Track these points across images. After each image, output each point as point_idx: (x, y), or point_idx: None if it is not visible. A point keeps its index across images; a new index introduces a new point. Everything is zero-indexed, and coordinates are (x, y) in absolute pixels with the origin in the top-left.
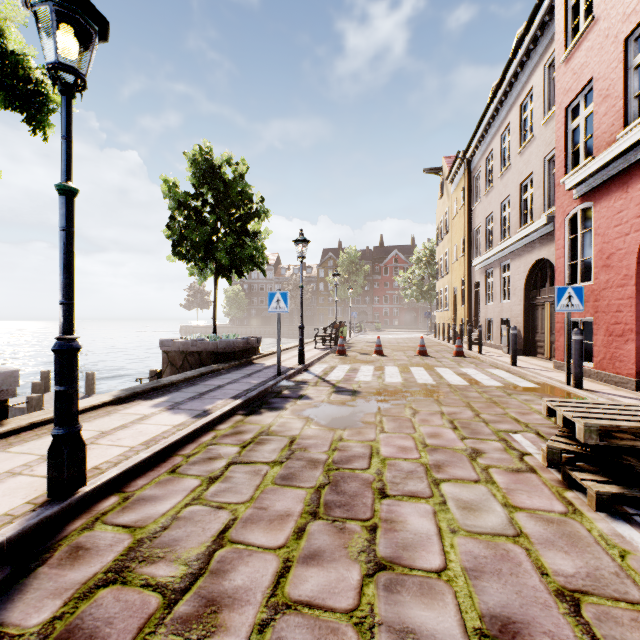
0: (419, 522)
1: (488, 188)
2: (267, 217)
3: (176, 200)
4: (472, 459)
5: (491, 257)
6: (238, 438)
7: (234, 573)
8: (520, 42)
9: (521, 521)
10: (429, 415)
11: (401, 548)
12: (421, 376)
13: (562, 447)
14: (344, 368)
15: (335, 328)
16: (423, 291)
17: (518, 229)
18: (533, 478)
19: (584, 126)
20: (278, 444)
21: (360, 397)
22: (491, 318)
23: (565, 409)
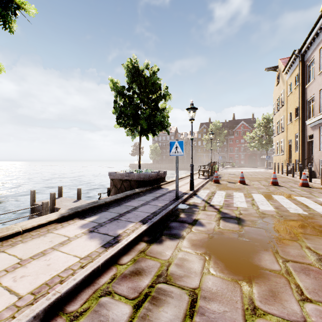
0: None
1: None
2: (170, 98)
3: (117, 91)
4: None
5: None
6: (135, 284)
7: None
8: None
9: None
10: None
11: None
12: (288, 205)
13: None
14: (221, 194)
15: (211, 166)
16: (262, 144)
17: None
18: None
19: None
20: (176, 307)
21: (246, 227)
22: None
23: None
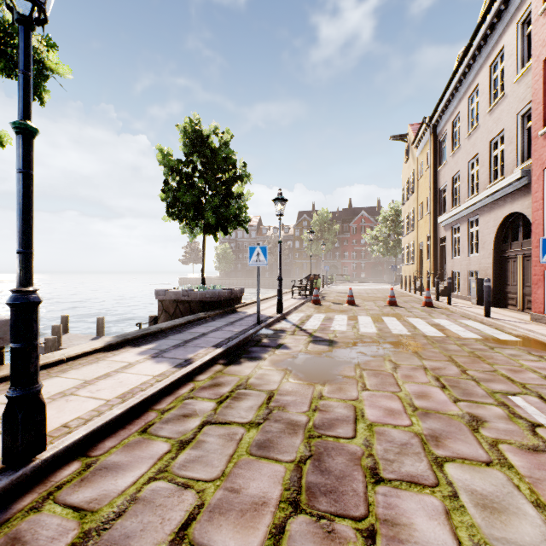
0: (429, 528)
1: (455, 149)
2: (249, 180)
3: (169, 167)
4: (474, 429)
5: (458, 213)
6: (215, 391)
7: None
8: (491, 4)
9: None
10: (411, 370)
11: None
12: (395, 326)
13: None
14: (319, 317)
15: (310, 280)
16: (389, 247)
17: (487, 185)
18: None
19: None
20: (255, 400)
21: (337, 348)
22: (458, 271)
23: None
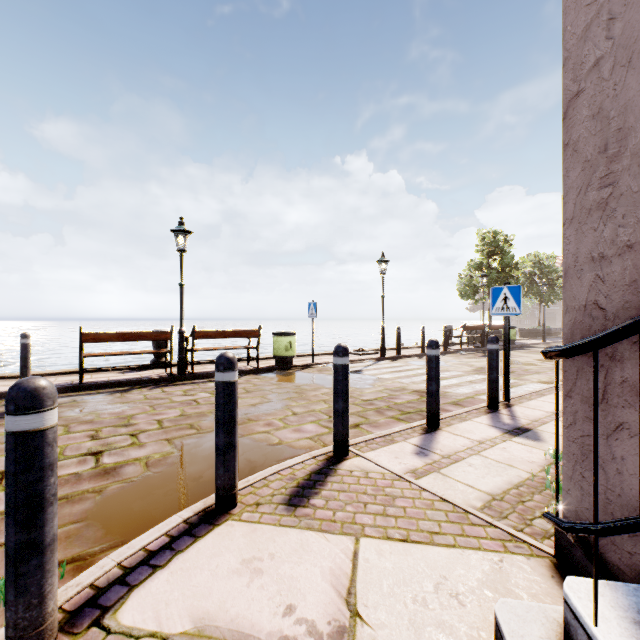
0: None
1: None
2: None
3: (524, 277)
4: None
5: None
6: None
7: None
8: None
9: None
10: None
11: None
12: None
13: None
14: None
15: None
16: None
17: None
18: None
19: None
20: None
21: None
22: None
23: None
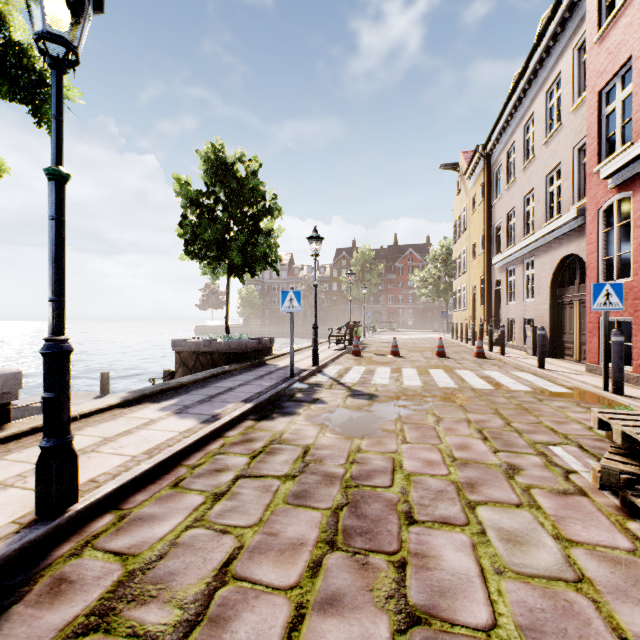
0: (456, 558)
1: (510, 182)
2: (280, 215)
3: (188, 198)
4: (509, 477)
5: (513, 254)
6: (248, 447)
7: (237, 622)
8: (546, 25)
9: (580, 560)
10: (454, 423)
11: (437, 594)
12: (441, 379)
13: (621, 468)
14: (359, 370)
15: (349, 328)
16: (439, 290)
17: (543, 224)
18: (585, 503)
19: (621, 110)
20: (290, 454)
21: (378, 402)
22: (513, 318)
23: (624, 423)
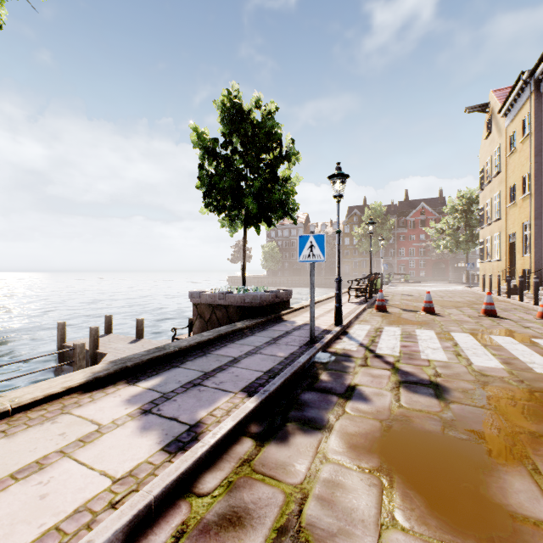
0: None
1: None
2: (297, 160)
3: (205, 148)
4: None
5: None
6: None
7: None
8: None
9: None
10: None
11: None
12: (527, 356)
13: None
14: (394, 332)
15: (370, 280)
16: (458, 241)
17: None
18: None
19: None
20: None
21: (456, 405)
22: None
23: None
